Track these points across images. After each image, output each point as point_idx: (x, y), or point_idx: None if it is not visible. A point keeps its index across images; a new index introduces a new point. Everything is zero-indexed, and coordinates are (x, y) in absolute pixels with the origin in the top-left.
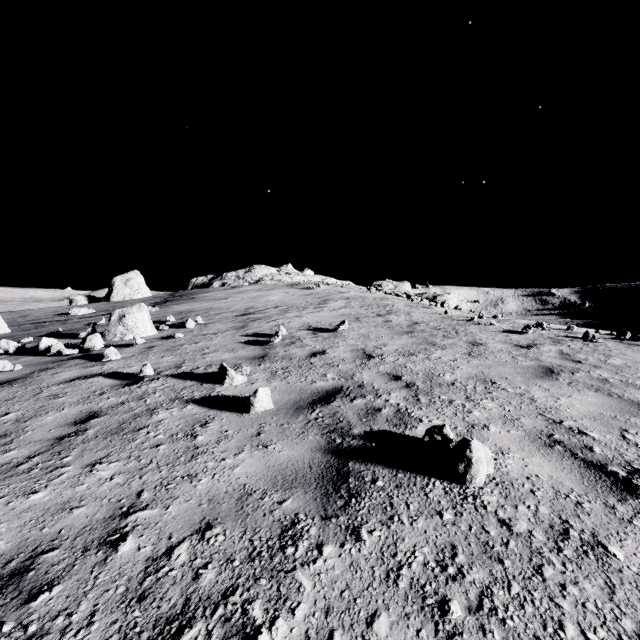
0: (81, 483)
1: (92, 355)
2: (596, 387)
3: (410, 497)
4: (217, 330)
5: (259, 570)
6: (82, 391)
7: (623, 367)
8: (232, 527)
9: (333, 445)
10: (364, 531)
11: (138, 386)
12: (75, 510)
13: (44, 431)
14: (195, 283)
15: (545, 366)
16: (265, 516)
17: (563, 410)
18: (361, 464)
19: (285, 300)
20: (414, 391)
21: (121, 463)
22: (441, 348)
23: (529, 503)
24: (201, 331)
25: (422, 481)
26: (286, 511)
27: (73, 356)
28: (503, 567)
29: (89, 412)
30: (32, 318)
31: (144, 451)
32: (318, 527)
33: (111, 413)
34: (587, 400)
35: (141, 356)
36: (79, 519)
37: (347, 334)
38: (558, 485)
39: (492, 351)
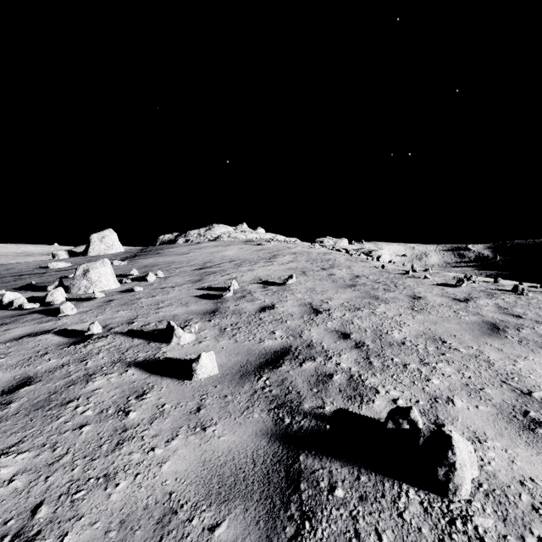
0: None
1: (51, 309)
2: None
3: (380, 519)
4: (175, 283)
5: None
6: (26, 351)
7: None
8: None
9: (281, 427)
10: None
11: (84, 345)
12: None
13: None
14: (162, 240)
15: (489, 322)
16: None
17: (526, 376)
18: (314, 458)
19: (239, 255)
20: (365, 352)
21: (31, 454)
22: (384, 302)
23: (538, 532)
24: (160, 284)
25: (392, 489)
26: None
27: (33, 310)
28: None
29: (22, 378)
30: (15, 271)
31: (64, 435)
32: None
33: (45, 379)
34: None
35: (97, 310)
36: None
37: (295, 288)
38: None
39: (433, 305)
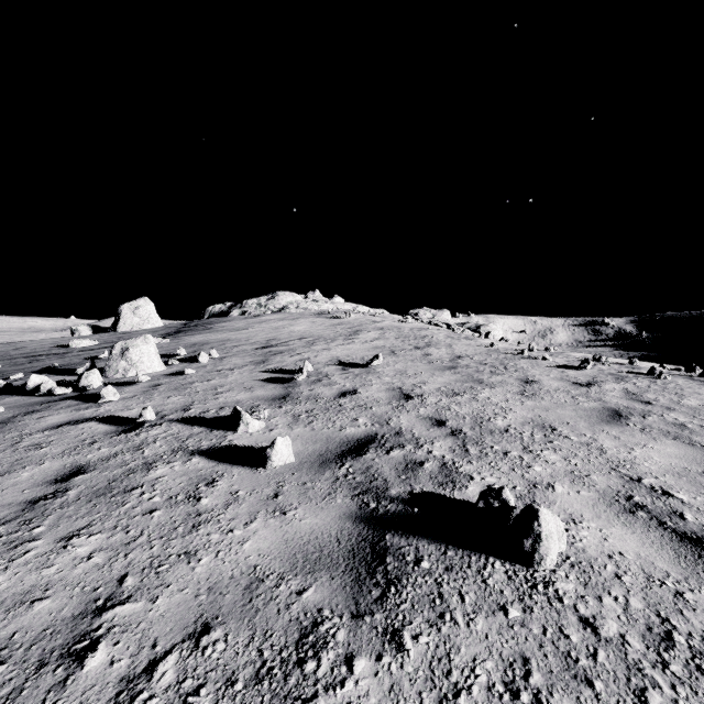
0: (50, 564)
1: (88, 395)
2: (674, 434)
3: (464, 585)
4: (234, 365)
5: (268, 698)
6: (70, 440)
7: (700, 409)
8: (236, 629)
9: (366, 511)
10: (407, 636)
11: (136, 433)
12: (37, 604)
13: (16, 492)
14: (212, 311)
15: (611, 408)
16: (279, 613)
17: (640, 464)
18: (401, 537)
19: (312, 331)
20: (461, 440)
21: (104, 535)
22: (489, 386)
23: (616, 593)
24: (215, 366)
25: (478, 561)
26: (307, 605)
27: (66, 396)
28: (594, 692)
29: (74, 467)
30: (27, 351)
31: (134, 519)
32: (347, 630)
33: (100, 468)
34: (666, 451)
35: (144, 396)
36: (40, 617)
37: (381, 370)
38: (649, 567)
39: (548, 390)
